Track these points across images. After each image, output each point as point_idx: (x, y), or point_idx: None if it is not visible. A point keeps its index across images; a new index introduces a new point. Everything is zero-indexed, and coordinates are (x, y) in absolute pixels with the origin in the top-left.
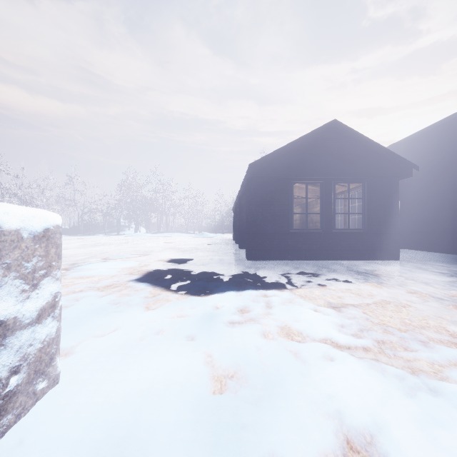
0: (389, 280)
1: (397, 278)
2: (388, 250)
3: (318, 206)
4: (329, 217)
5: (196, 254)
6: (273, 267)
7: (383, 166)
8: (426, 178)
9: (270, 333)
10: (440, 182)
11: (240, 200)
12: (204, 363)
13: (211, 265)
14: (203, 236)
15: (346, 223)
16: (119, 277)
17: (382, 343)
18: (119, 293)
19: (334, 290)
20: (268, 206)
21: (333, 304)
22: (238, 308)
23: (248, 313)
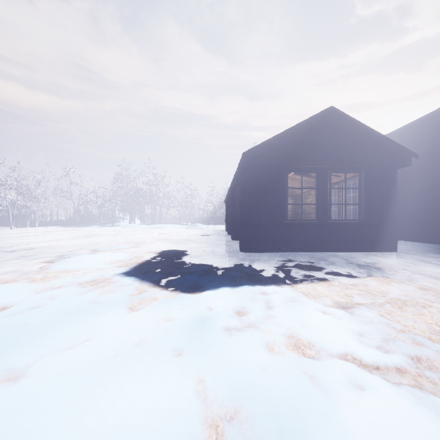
0: (395, 275)
1: (402, 271)
2: (385, 242)
3: (311, 197)
4: (325, 207)
5: (188, 245)
6: (268, 259)
7: (382, 155)
8: (421, 168)
9: (275, 344)
10: (435, 172)
11: (232, 191)
12: (194, 394)
13: (203, 257)
14: (196, 227)
15: (340, 214)
16: (105, 271)
17: (417, 361)
18: (101, 290)
19: (338, 286)
20: (262, 196)
21: (341, 304)
22: (235, 310)
23: (247, 317)
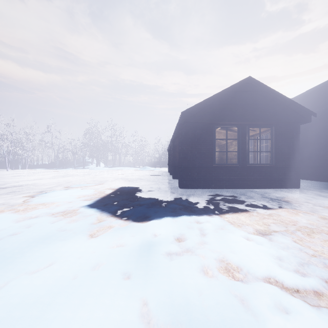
0: (300, 207)
1: (305, 204)
2: (291, 181)
3: (233, 147)
4: (244, 154)
5: (140, 183)
6: (200, 194)
7: (288, 114)
8: (317, 124)
9: (209, 268)
10: None
11: (173, 142)
12: (139, 317)
13: (150, 192)
14: (146, 169)
15: (255, 159)
16: (74, 203)
17: None
18: (69, 220)
19: (257, 216)
20: (196, 145)
21: (261, 231)
22: (175, 237)
23: (185, 243)
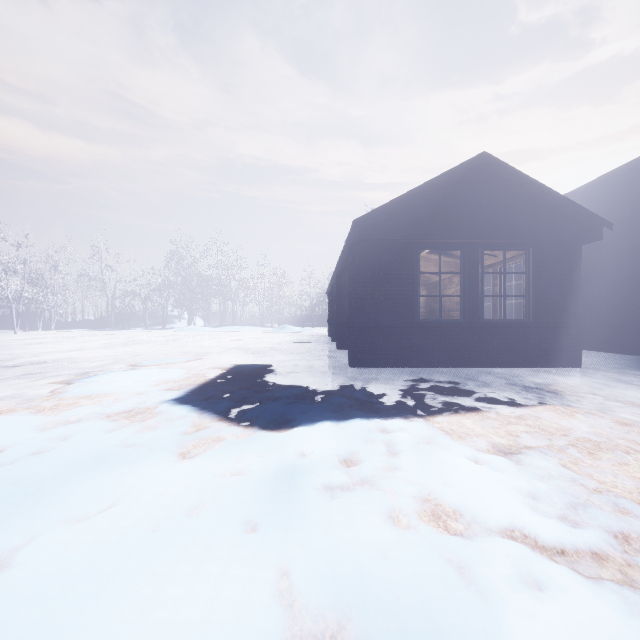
0: (580, 402)
1: (590, 397)
2: (564, 353)
3: (453, 287)
4: (475, 302)
5: (273, 358)
6: (390, 378)
7: (558, 224)
8: (615, 244)
9: (401, 513)
10: (637, 250)
11: (338, 277)
12: (273, 596)
13: (294, 375)
14: (285, 331)
15: (497, 312)
16: (148, 396)
17: (623, 540)
18: (140, 426)
19: (496, 419)
20: (381, 284)
21: (502, 448)
22: (340, 457)
23: (358, 468)
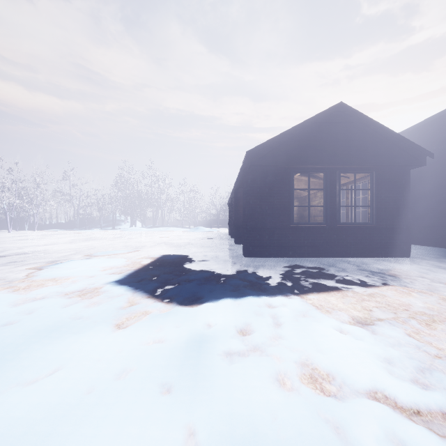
0: (413, 283)
1: (420, 279)
2: (398, 247)
3: (317, 200)
4: (334, 210)
5: (190, 250)
6: (273, 265)
7: (394, 154)
8: (433, 169)
9: (286, 376)
10: None
11: (236, 193)
12: None
13: (204, 263)
14: (198, 231)
15: (349, 217)
16: (97, 278)
17: None
18: (88, 302)
19: (353, 297)
20: (267, 197)
21: (359, 320)
22: (237, 328)
23: (251, 337)
